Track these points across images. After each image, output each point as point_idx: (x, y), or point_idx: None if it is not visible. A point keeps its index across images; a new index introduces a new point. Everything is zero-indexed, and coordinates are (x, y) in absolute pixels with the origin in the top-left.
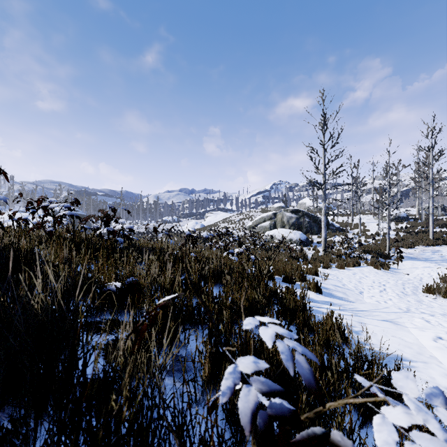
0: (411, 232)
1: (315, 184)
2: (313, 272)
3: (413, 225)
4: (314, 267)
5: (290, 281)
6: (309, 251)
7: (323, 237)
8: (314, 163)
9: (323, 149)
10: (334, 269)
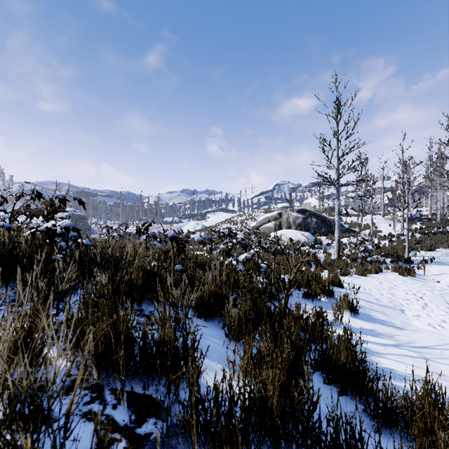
0: (427, 234)
1: (328, 180)
2: (337, 283)
3: (428, 225)
4: (337, 276)
5: (314, 298)
6: (319, 254)
7: (336, 238)
8: (327, 156)
9: (336, 140)
10: (354, 277)
